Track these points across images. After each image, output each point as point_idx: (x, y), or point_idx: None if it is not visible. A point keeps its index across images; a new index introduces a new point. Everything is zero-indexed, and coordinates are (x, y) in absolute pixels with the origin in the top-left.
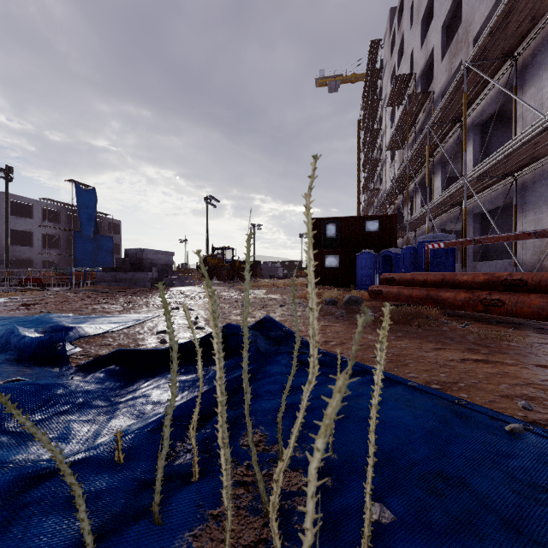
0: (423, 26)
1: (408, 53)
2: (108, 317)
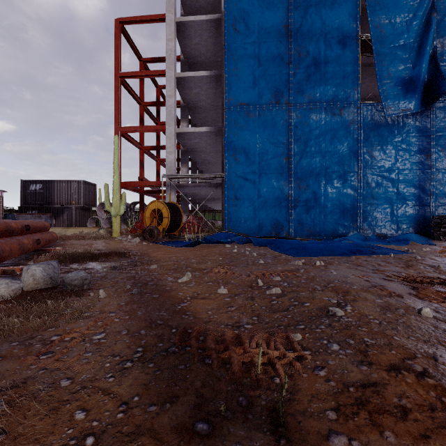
0: None
1: None
2: (322, 254)
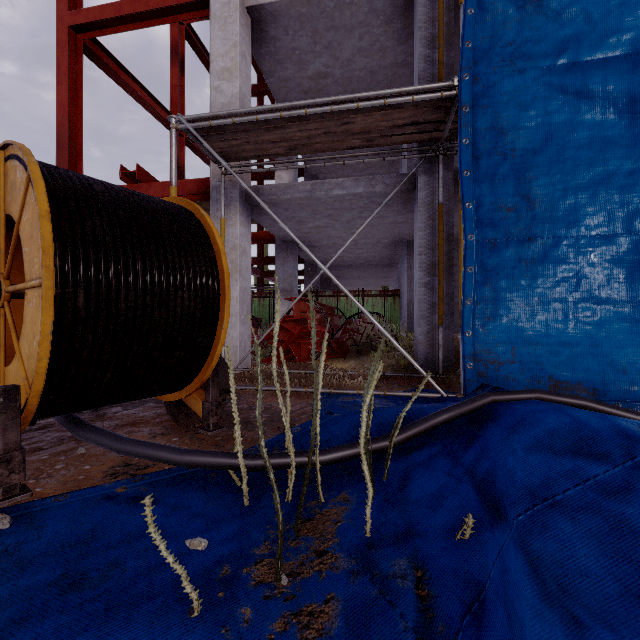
0: None
1: None
2: None
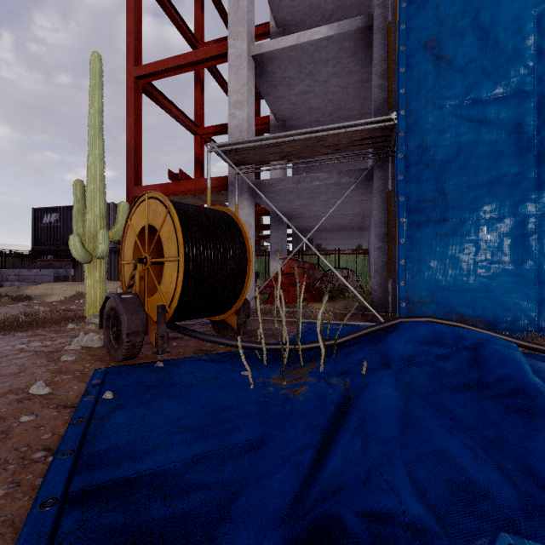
0: None
1: None
2: None
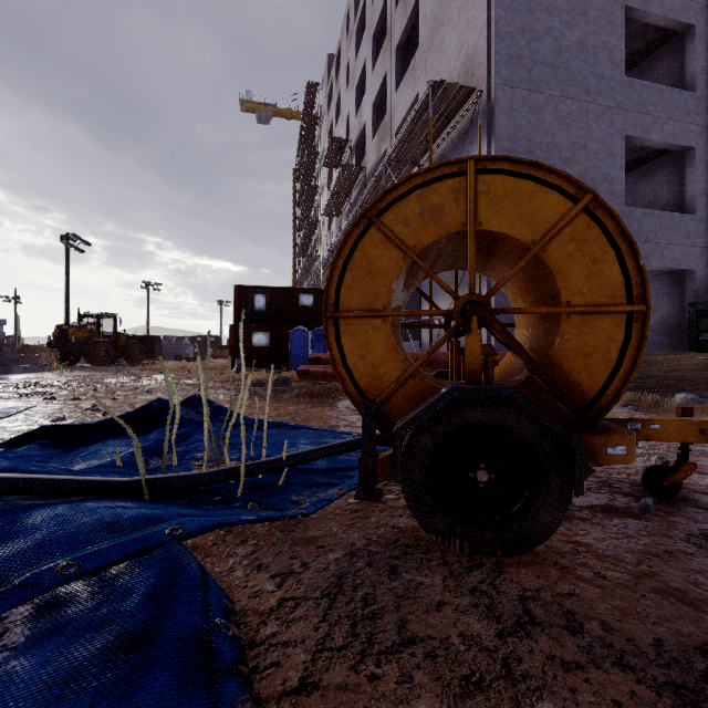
0: (358, 94)
1: (345, 115)
2: None
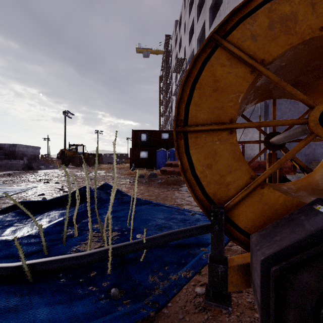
0: (190, 36)
1: (183, 47)
2: None
